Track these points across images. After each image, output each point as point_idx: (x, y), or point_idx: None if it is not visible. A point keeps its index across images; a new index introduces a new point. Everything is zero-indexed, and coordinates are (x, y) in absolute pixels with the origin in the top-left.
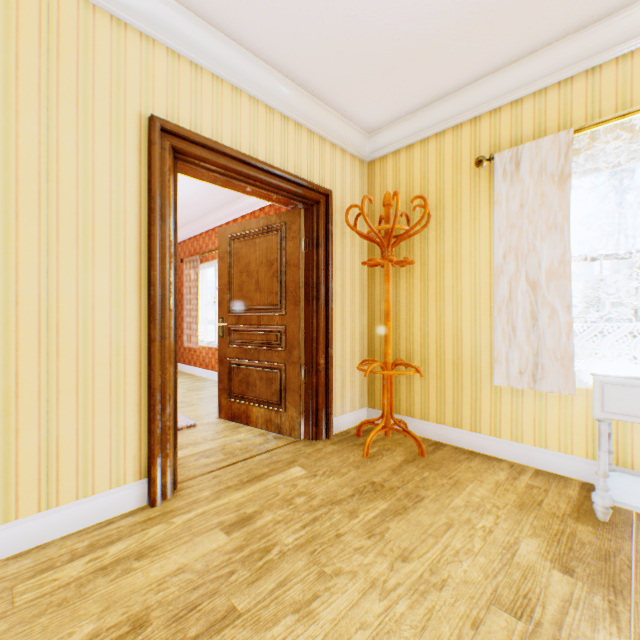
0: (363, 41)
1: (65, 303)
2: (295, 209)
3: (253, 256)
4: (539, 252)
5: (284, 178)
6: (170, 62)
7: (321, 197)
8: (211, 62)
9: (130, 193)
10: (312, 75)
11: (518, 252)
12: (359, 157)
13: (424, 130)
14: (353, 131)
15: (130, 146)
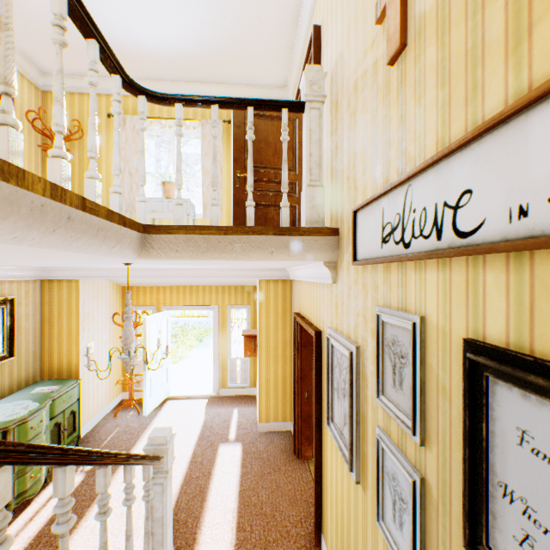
0: (41, 28)
1: None
2: None
3: None
4: (134, 161)
5: None
6: None
7: None
8: None
9: None
10: None
11: (126, 160)
12: (36, 85)
13: (82, 89)
14: (32, 67)
15: None
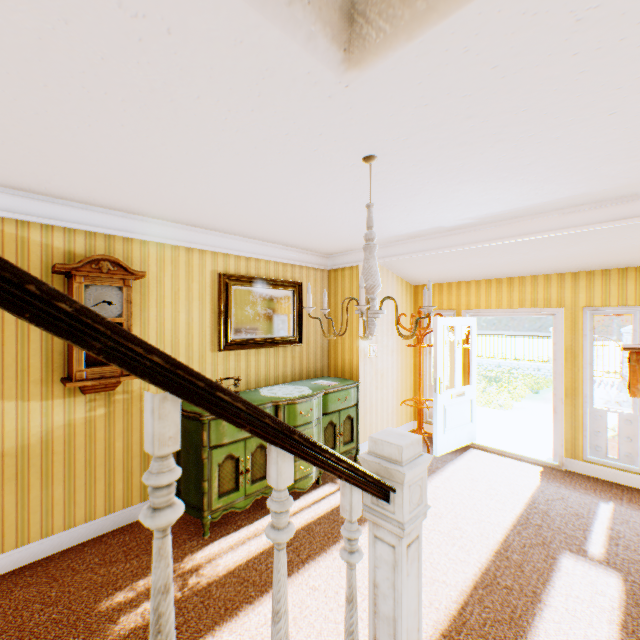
0: None
1: None
2: None
3: None
4: None
5: None
6: None
7: None
8: None
9: None
10: None
11: None
12: None
13: None
14: None
15: None
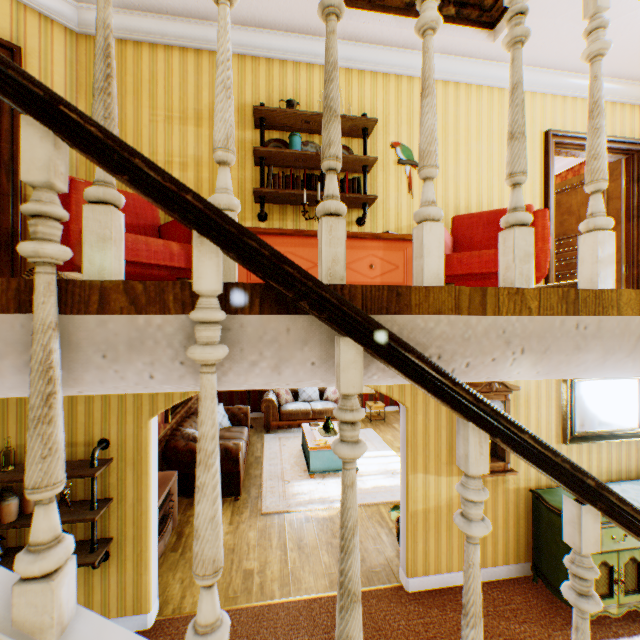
0: None
1: None
2: (615, 161)
3: (573, 201)
4: None
5: (613, 141)
6: (551, 101)
7: (639, 147)
8: (571, 92)
9: (536, 169)
10: (639, 70)
11: None
12: None
13: None
14: None
15: (536, 147)
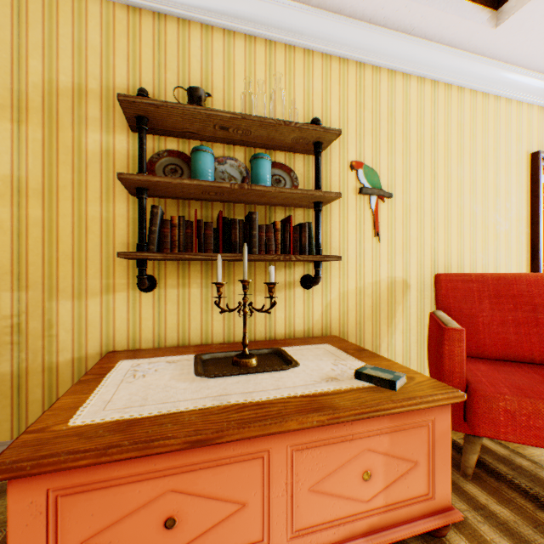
0: None
1: (500, 264)
2: None
3: None
4: None
5: None
6: (538, 114)
7: None
8: None
9: (522, 200)
10: None
11: None
12: None
13: None
14: None
15: (522, 172)
